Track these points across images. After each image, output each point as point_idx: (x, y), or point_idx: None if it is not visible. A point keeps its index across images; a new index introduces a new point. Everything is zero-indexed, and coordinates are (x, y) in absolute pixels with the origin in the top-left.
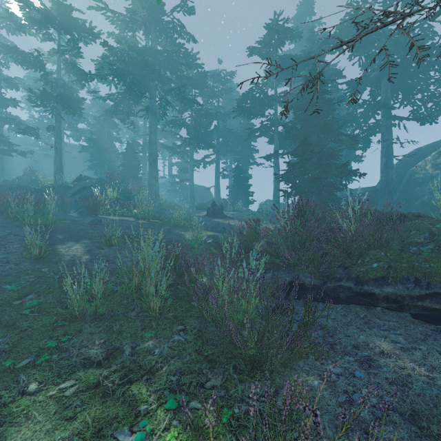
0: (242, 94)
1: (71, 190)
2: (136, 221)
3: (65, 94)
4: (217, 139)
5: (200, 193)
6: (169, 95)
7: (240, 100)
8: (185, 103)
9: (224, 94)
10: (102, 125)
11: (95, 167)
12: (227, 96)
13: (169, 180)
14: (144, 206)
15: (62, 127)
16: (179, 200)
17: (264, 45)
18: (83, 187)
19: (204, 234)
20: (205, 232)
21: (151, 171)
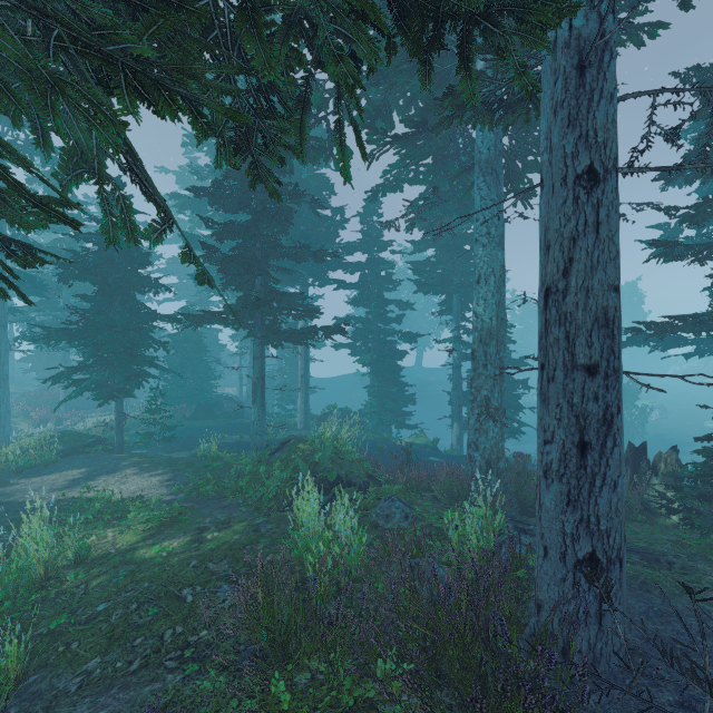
0: None
1: None
2: None
3: None
4: None
5: None
6: None
7: None
8: None
9: None
10: None
11: None
12: None
13: None
14: None
15: None
16: None
17: None
18: None
19: None
20: None
21: None
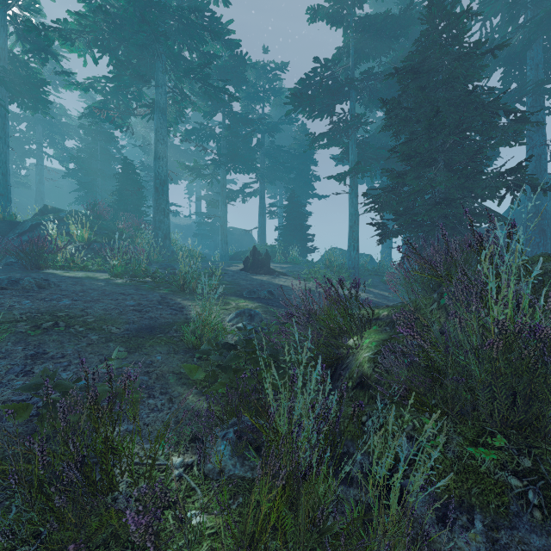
0: (300, 78)
1: (18, 228)
2: (111, 280)
3: (11, 70)
4: (261, 161)
5: (239, 238)
6: (190, 89)
7: (296, 91)
8: (210, 94)
9: (271, 104)
10: (92, 137)
11: (86, 199)
12: (276, 100)
13: (197, 221)
14: (128, 253)
15: (39, 143)
16: (210, 249)
17: (334, 2)
18: (38, 222)
19: (232, 307)
20: (235, 302)
21: (157, 201)
